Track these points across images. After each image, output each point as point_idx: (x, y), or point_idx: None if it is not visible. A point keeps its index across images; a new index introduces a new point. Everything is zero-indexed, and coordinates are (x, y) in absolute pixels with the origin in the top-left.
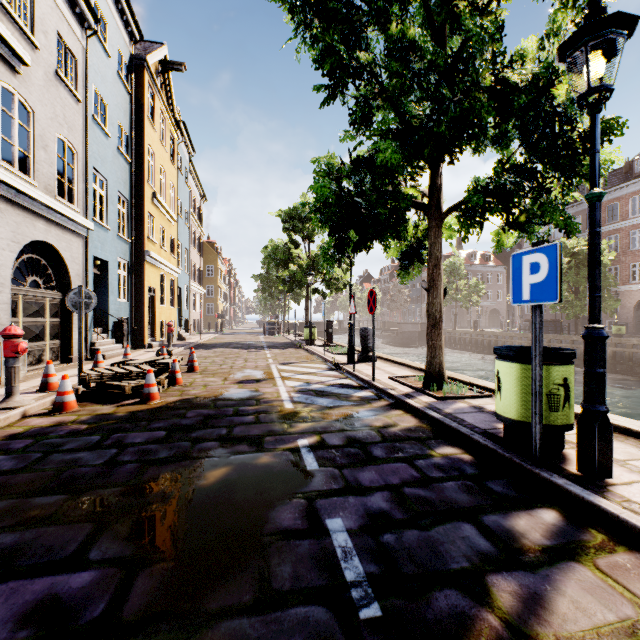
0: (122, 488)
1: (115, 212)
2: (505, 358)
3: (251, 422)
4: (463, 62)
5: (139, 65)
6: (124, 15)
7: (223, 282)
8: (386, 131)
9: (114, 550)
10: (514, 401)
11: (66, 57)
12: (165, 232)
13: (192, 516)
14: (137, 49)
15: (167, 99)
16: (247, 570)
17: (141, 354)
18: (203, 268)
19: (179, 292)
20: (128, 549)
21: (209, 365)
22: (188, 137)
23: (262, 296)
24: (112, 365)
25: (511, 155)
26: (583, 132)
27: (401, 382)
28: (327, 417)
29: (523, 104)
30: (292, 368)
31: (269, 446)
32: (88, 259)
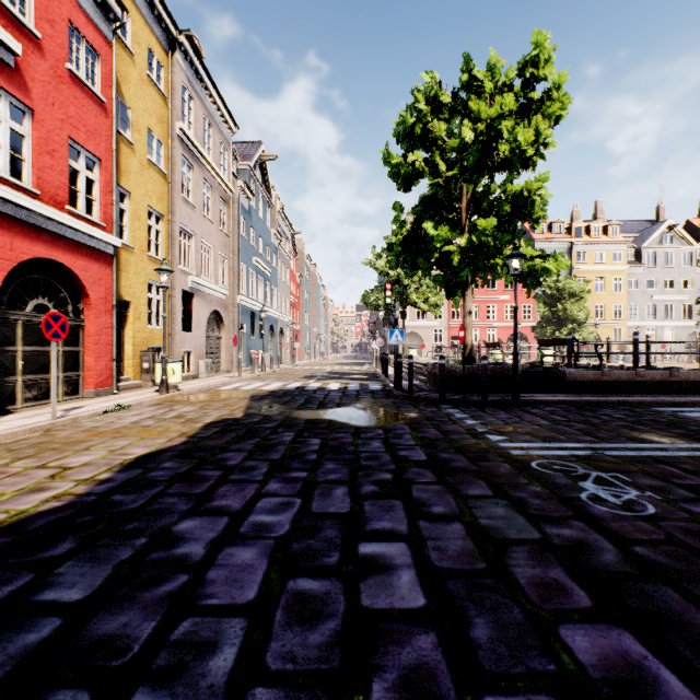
0: None
1: None
2: None
3: None
4: None
5: None
6: None
7: None
8: None
9: None
10: None
11: None
12: None
13: None
14: None
15: None
16: None
17: None
18: None
19: None
20: None
21: None
22: None
23: None
24: None
25: None
26: None
27: None
28: None
29: None
30: None
31: None
32: None
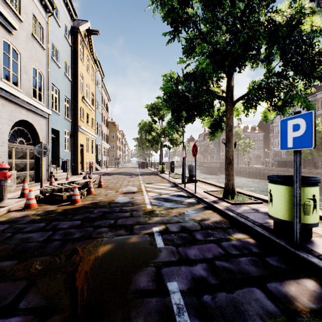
0: (49, 257)
1: (63, 106)
2: (275, 182)
3: (128, 216)
4: (246, 16)
5: (75, 31)
6: (68, 6)
7: (119, 142)
8: (203, 53)
9: (35, 301)
10: (281, 208)
11: (37, 26)
12: (89, 116)
13: (86, 277)
14: (74, 24)
15: (90, 49)
16: (115, 320)
17: (76, 178)
18: (109, 135)
19: (96, 146)
20: (44, 301)
21: (109, 184)
22: (101, 68)
23: (138, 149)
24: (58, 184)
25: (273, 67)
26: (318, 51)
27: (210, 194)
28: (170, 214)
29: (283, 35)
30: (152, 186)
31: (136, 231)
32: (49, 129)
